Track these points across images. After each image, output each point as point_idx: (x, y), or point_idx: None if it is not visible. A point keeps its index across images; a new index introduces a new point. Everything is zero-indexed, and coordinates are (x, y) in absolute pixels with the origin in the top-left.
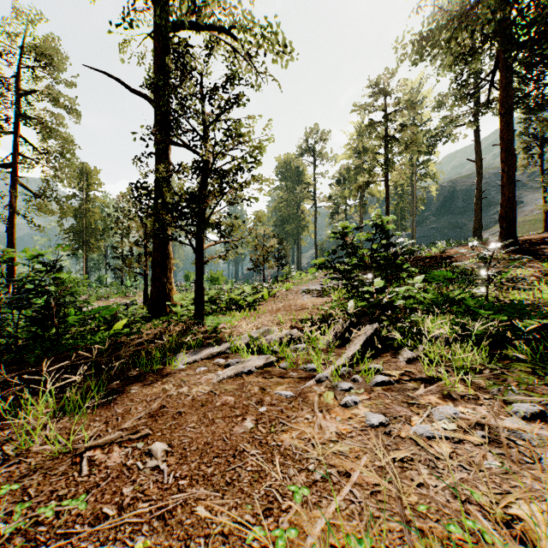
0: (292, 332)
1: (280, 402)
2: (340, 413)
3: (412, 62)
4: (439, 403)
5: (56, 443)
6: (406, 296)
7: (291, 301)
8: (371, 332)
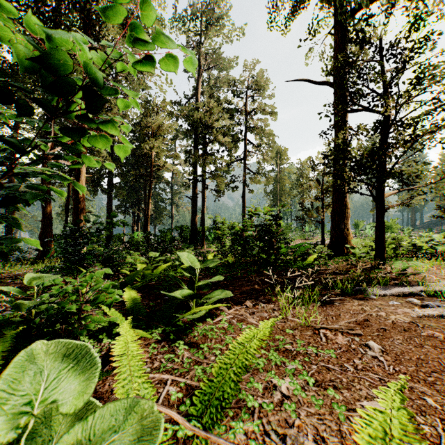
0: None
1: None
2: None
3: None
4: None
5: (302, 318)
6: None
7: None
8: None
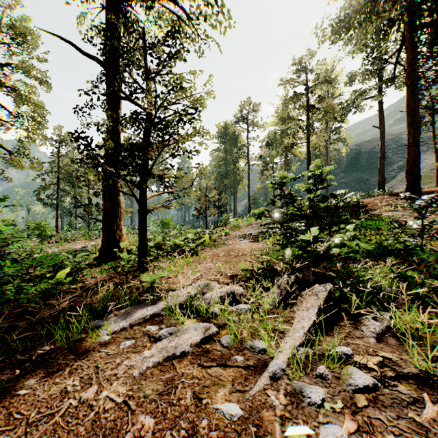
0: (233, 289)
1: (222, 436)
2: None
3: (332, 39)
4: None
5: None
6: (339, 244)
7: (230, 246)
8: (324, 294)
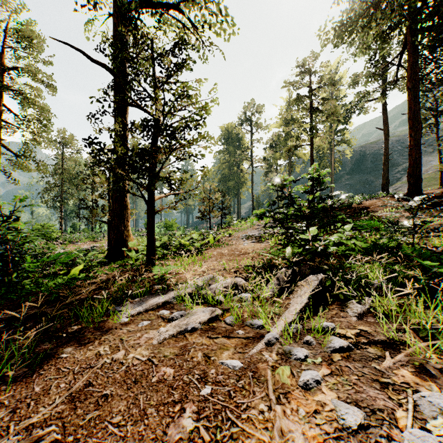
0: (236, 281)
1: (227, 379)
2: (302, 402)
3: (334, 43)
4: (418, 384)
5: None
6: (337, 243)
7: (233, 246)
8: (316, 283)
